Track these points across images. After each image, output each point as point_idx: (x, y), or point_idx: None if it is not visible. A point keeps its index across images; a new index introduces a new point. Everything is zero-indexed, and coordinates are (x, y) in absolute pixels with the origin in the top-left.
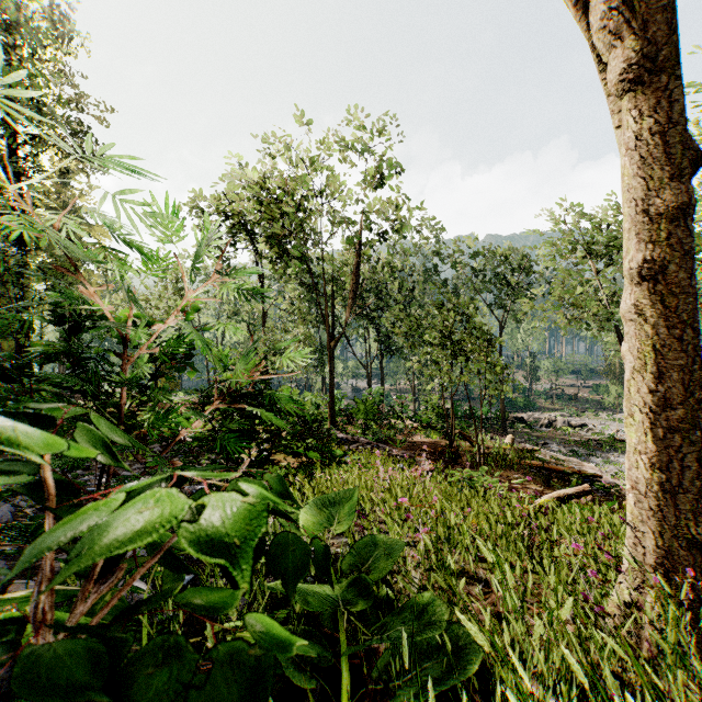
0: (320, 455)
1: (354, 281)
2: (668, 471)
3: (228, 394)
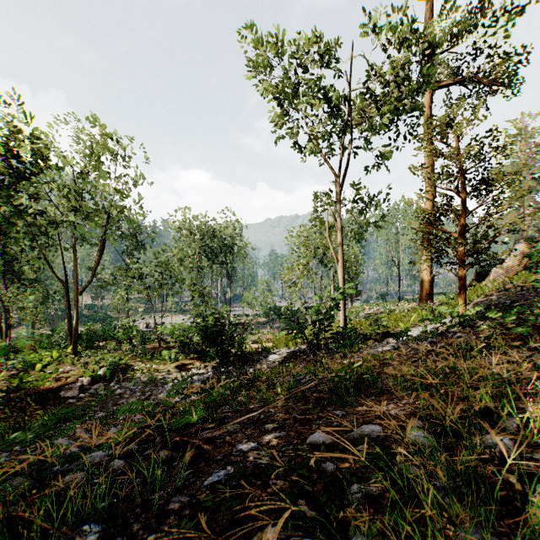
0: (189, 355)
1: (102, 243)
2: (345, 315)
3: (236, 325)
